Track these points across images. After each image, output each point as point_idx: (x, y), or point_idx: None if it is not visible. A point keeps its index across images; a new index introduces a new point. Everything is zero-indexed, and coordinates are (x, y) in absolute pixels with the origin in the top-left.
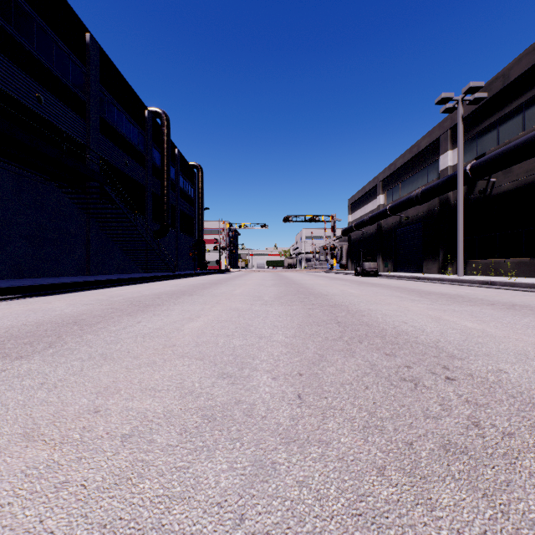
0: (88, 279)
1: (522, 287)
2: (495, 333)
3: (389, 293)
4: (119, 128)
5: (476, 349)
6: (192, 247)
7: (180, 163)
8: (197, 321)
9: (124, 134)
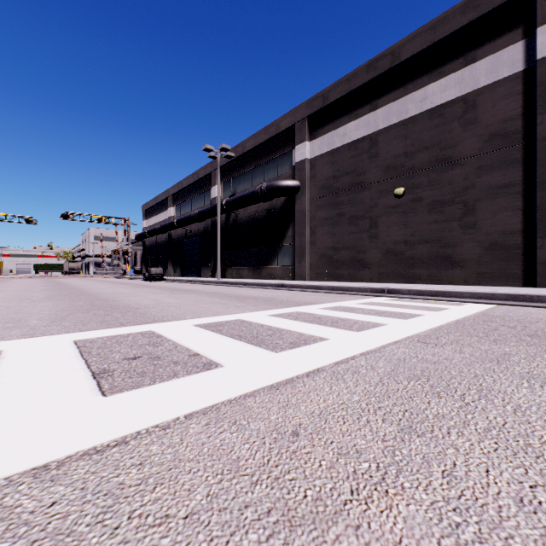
0: None
1: (239, 284)
2: (173, 302)
3: (152, 291)
4: None
5: (153, 307)
6: None
7: None
8: None
9: None
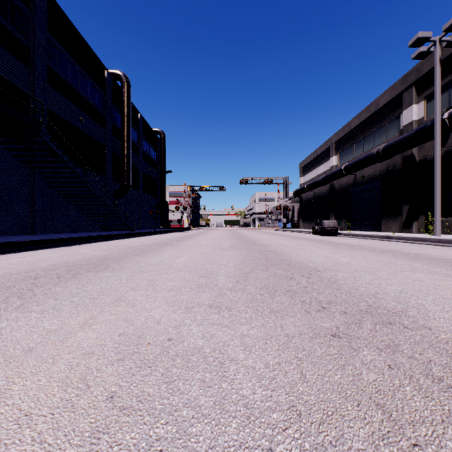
0: (5, 240)
1: None
2: None
3: (406, 265)
4: (74, 83)
5: None
6: (152, 206)
7: (142, 127)
8: None
9: (80, 90)
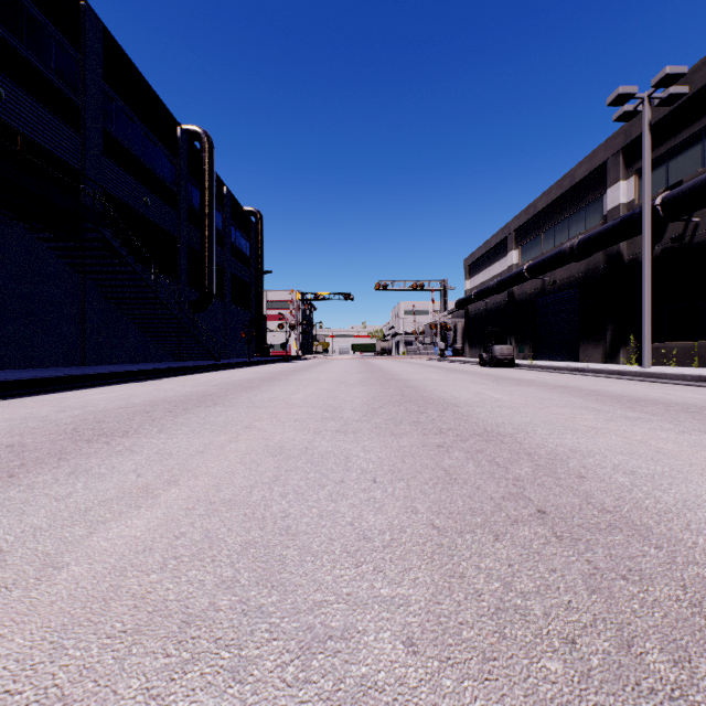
0: (64, 373)
1: None
2: None
3: (564, 401)
4: (136, 150)
5: None
6: (246, 325)
7: (230, 207)
8: (152, 505)
9: (144, 159)
